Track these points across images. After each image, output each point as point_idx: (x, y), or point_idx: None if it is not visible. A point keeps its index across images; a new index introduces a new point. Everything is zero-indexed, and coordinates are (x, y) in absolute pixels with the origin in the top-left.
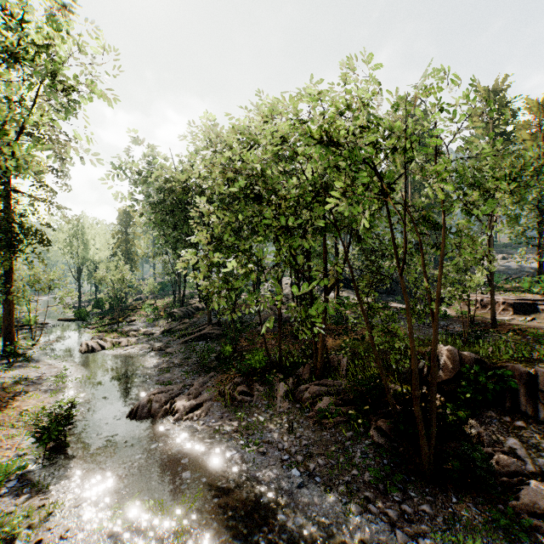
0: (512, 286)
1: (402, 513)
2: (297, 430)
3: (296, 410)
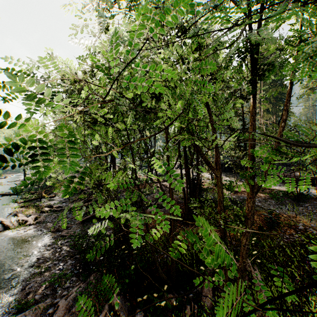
0: None
1: None
2: None
3: None
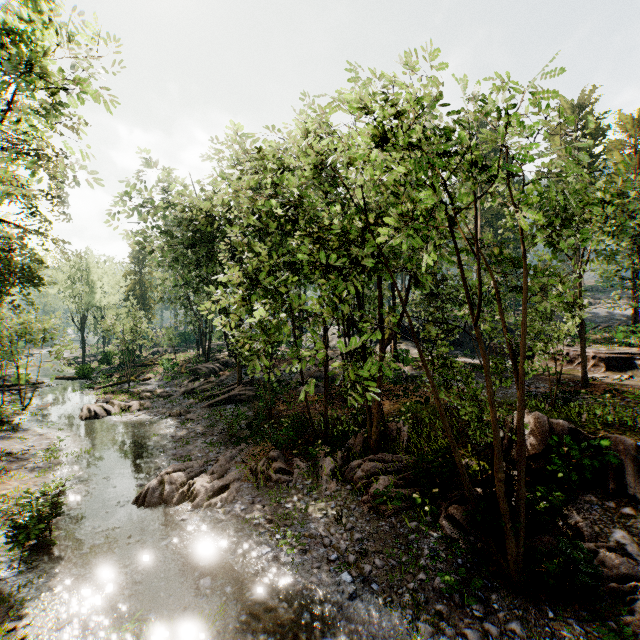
0: (601, 337)
1: (485, 634)
2: (348, 519)
3: (346, 493)
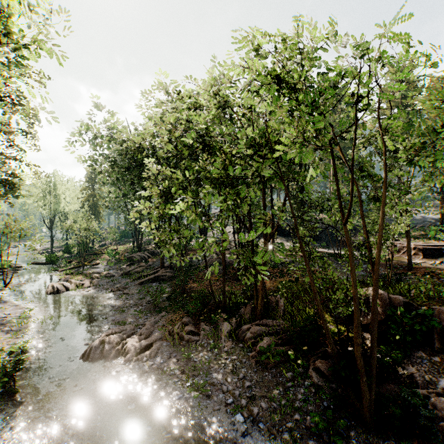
0: (418, 234)
1: None
2: (241, 370)
3: (239, 350)
